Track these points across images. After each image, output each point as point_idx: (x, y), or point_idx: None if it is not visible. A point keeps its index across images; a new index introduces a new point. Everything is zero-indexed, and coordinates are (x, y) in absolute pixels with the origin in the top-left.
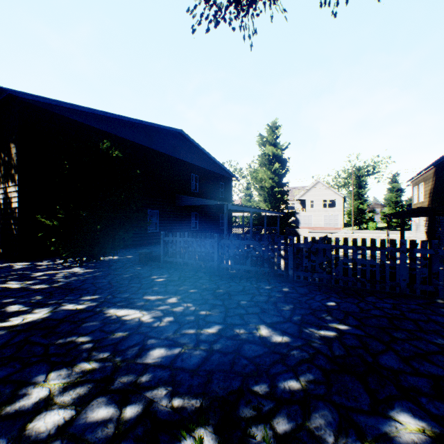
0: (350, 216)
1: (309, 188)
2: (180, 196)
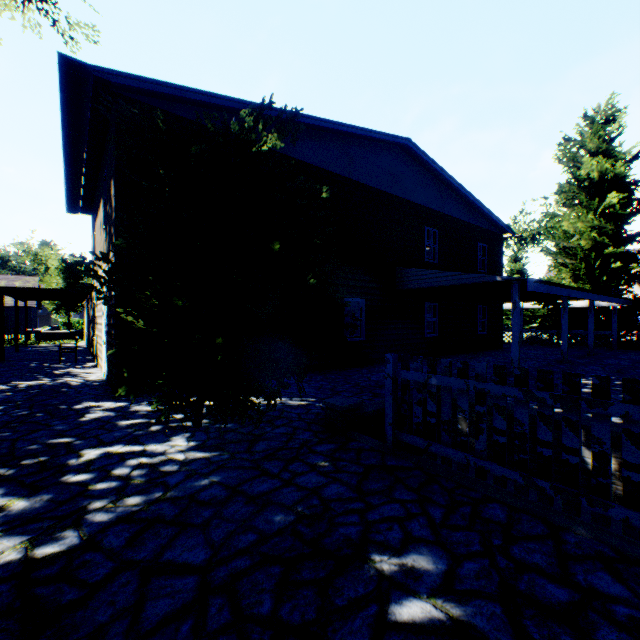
0: None
1: None
2: (404, 271)
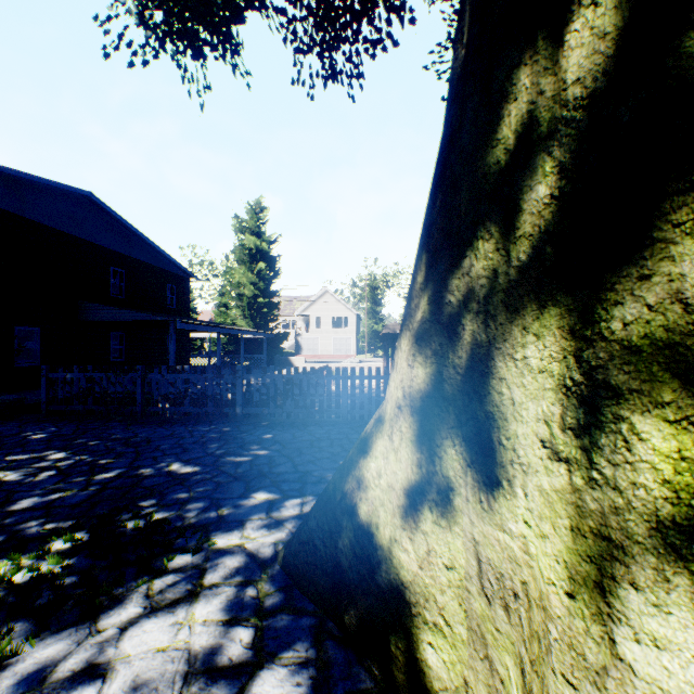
0: (364, 339)
1: (314, 299)
2: (86, 304)
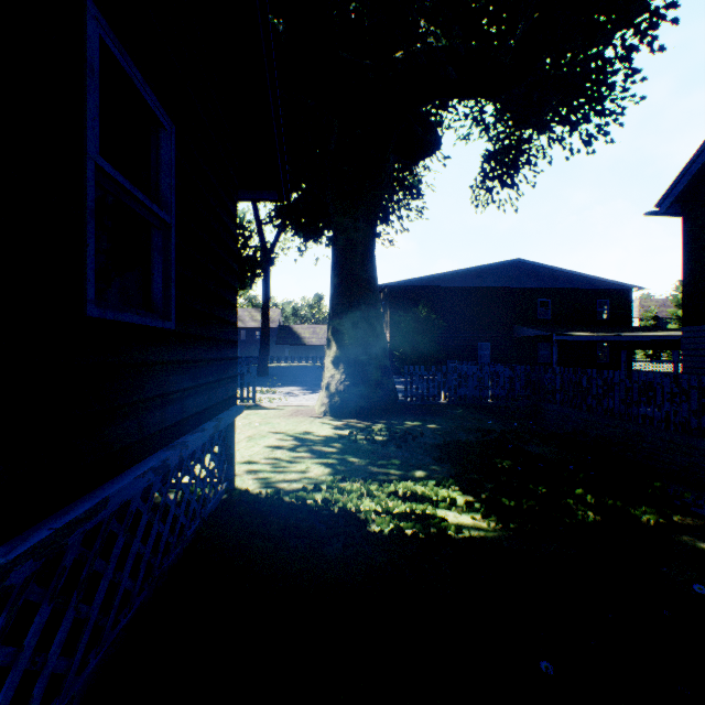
0: None
1: None
2: (516, 327)
